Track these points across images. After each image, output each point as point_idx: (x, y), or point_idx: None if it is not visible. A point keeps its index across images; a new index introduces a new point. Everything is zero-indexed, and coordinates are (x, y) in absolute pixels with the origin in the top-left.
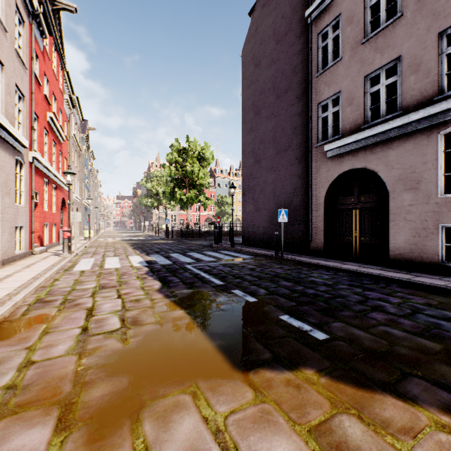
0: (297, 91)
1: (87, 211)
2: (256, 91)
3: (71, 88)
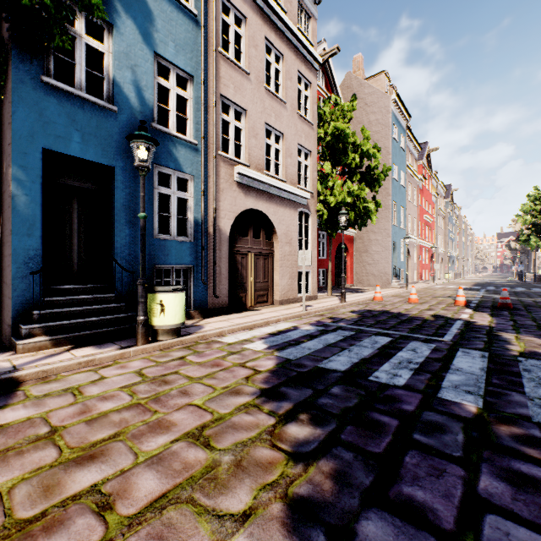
0: None
1: (451, 259)
2: None
3: (436, 179)
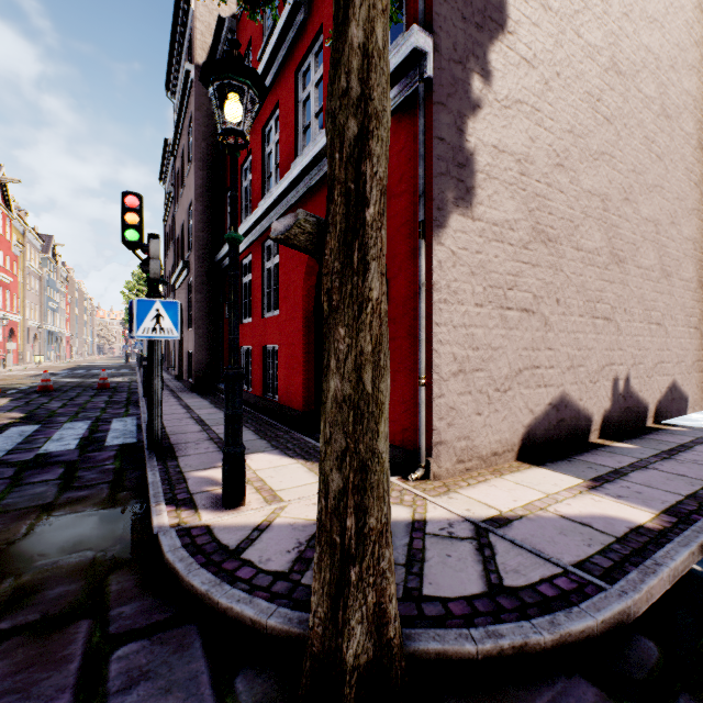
0: None
1: (54, 336)
2: None
3: (24, 223)
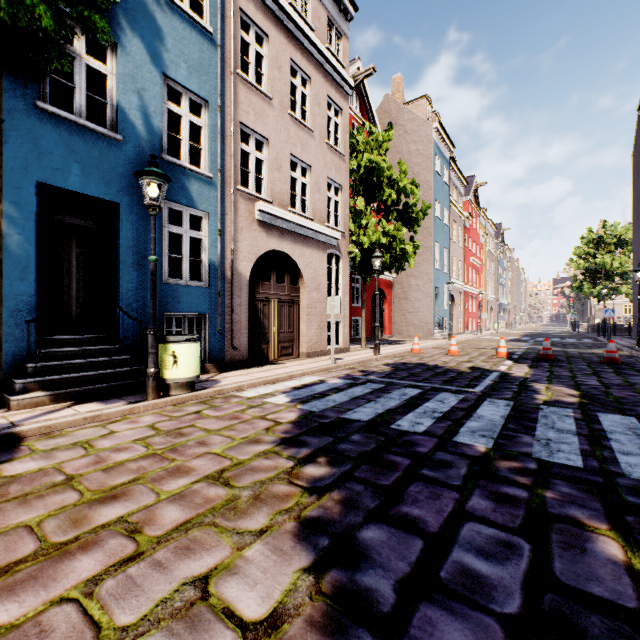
0: None
1: (502, 307)
2: (637, 197)
3: (485, 217)
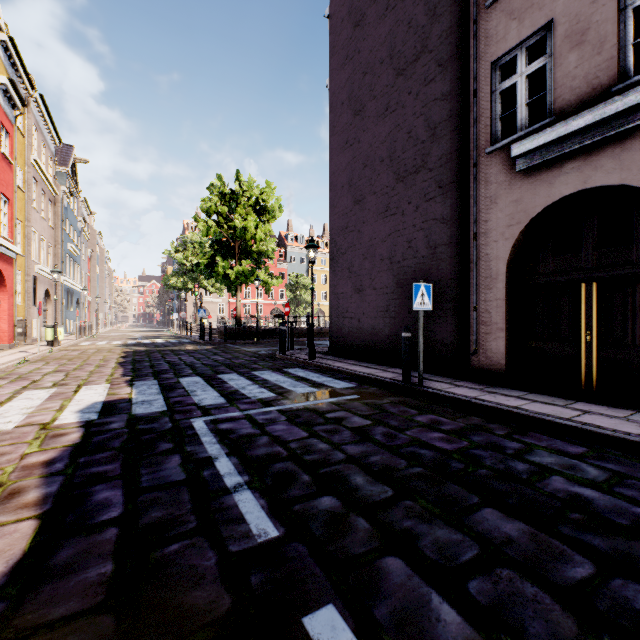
0: (440, 51)
1: (74, 296)
2: (356, 72)
3: (26, 76)
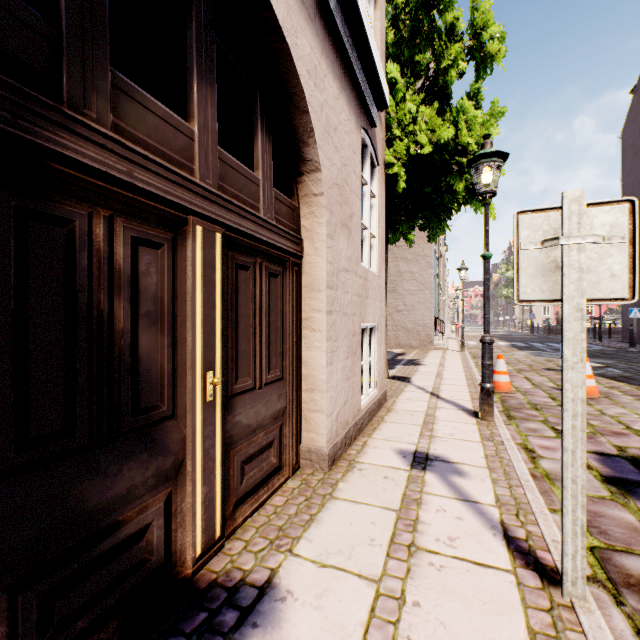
0: None
1: None
2: (635, 181)
3: None
